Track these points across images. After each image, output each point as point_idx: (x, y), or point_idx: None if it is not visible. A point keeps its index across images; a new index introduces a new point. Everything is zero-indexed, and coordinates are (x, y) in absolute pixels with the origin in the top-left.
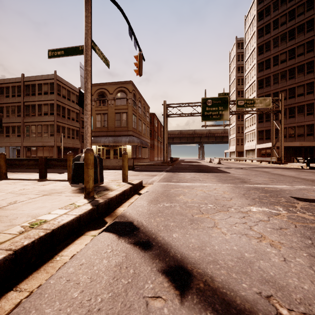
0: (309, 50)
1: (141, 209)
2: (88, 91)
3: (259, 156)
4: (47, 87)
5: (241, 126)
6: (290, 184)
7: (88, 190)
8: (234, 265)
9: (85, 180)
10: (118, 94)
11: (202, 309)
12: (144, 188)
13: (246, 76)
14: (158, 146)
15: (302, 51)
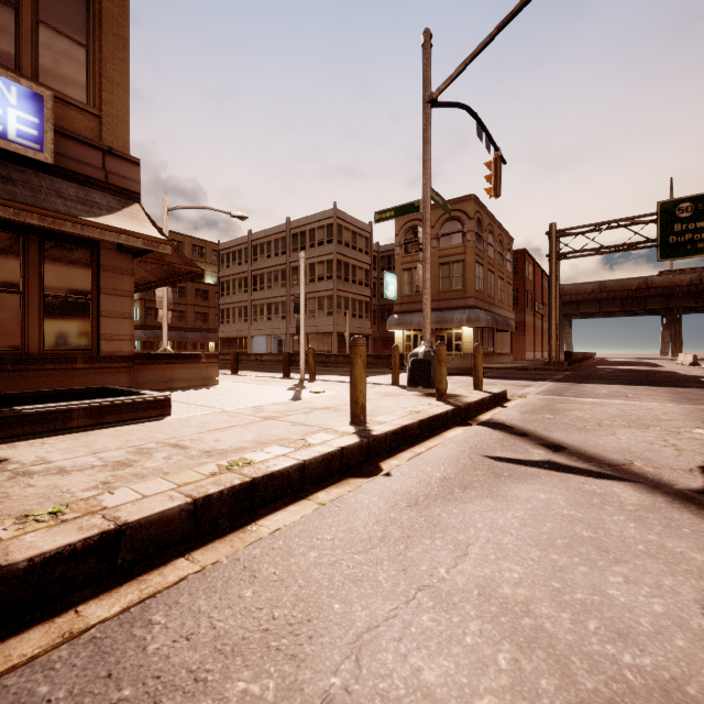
0: None
1: (512, 417)
2: (428, 262)
3: None
4: (322, 234)
5: None
6: None
7: (441, 391)
8: (612, 450)
9: (438, 380)
10: (446, 226)
11: (569, 456)
12: (511, 401)
13: None
14: (534, 325)
15: None
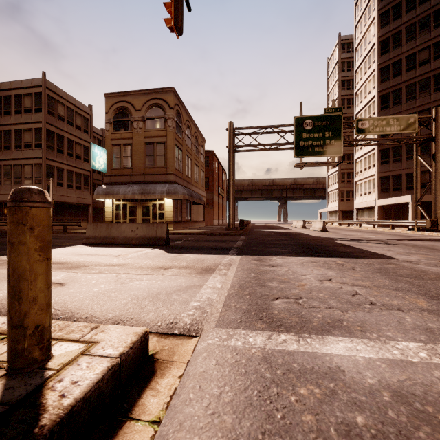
0: None
1: None
2: None
3: (381, 218)
4: (29, 101)
5: (348, 171)
6: None
7: None
8: None
9: None
10: (151, 111)
11: None
12: (142, 403)
13: (358, 91)
14: (218, 202)
15: None
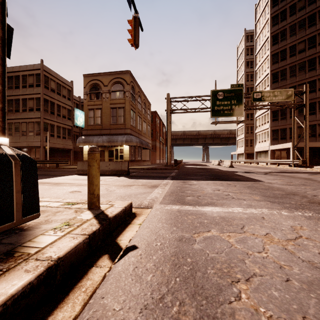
0: None
1: None
2: None
3: (273, 158)
4: (32, 79)
5: (251, 125)
6: None
7: None
8: None
9: None
10: (114, 86)
11: None
12: (134, 221)
13: (257, 70)
14: (160, 147)
15: None
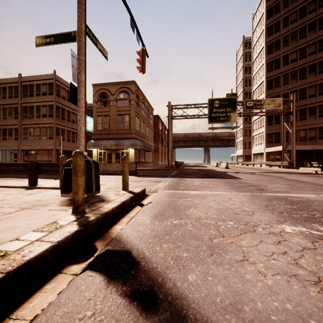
0: (321, 49)
1: (143, 229)
2: (82, 84)
3: (268, 160)
4: (45, 88)
5: (249, 129)
6: (314, 193)
7: (77, 203)
8: None
9: (74, 190)
10: (121, 95)
11: None
12: (148, 197)
13: (254, 76)
14: (162, 150)
15: (314, 50)
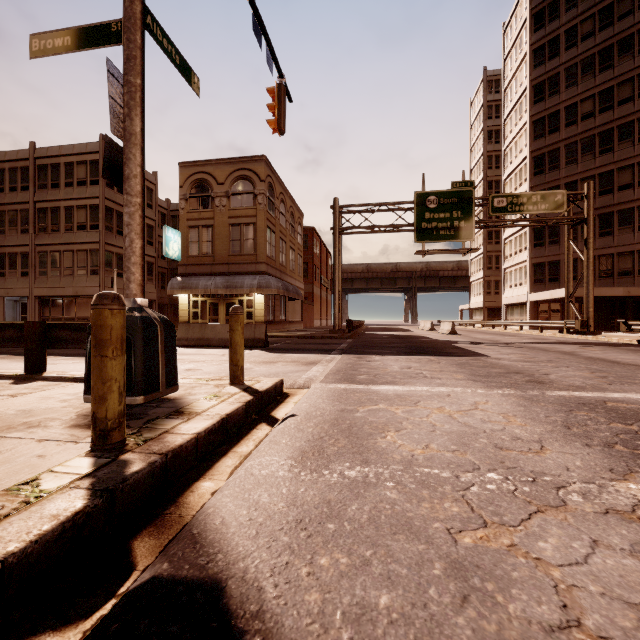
0: None
1: (269, 496)
2: (134, 142)
3: (534, 318)
4: (83, 171)
5: (496, 254)
6: None
7: (104, 424)
8: None
9: (95, 393)
10: (237, 185)
11: None
12: (288, 400)
13: (507, 148)
14: (321, 296)
15: (630, 94)
